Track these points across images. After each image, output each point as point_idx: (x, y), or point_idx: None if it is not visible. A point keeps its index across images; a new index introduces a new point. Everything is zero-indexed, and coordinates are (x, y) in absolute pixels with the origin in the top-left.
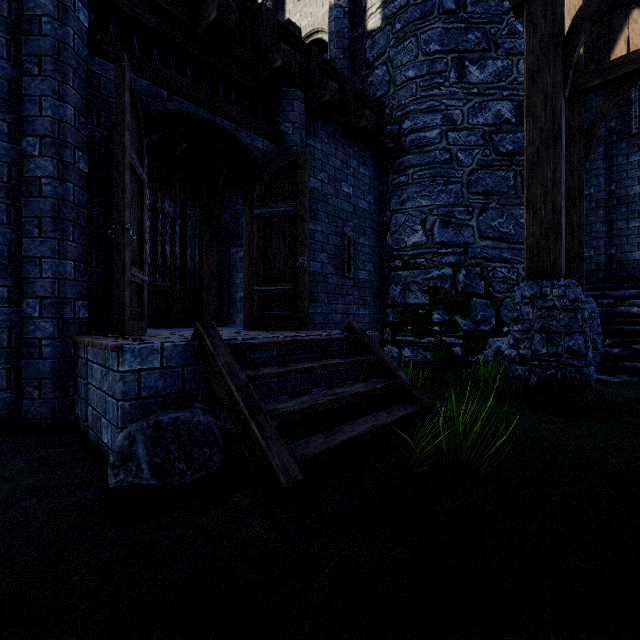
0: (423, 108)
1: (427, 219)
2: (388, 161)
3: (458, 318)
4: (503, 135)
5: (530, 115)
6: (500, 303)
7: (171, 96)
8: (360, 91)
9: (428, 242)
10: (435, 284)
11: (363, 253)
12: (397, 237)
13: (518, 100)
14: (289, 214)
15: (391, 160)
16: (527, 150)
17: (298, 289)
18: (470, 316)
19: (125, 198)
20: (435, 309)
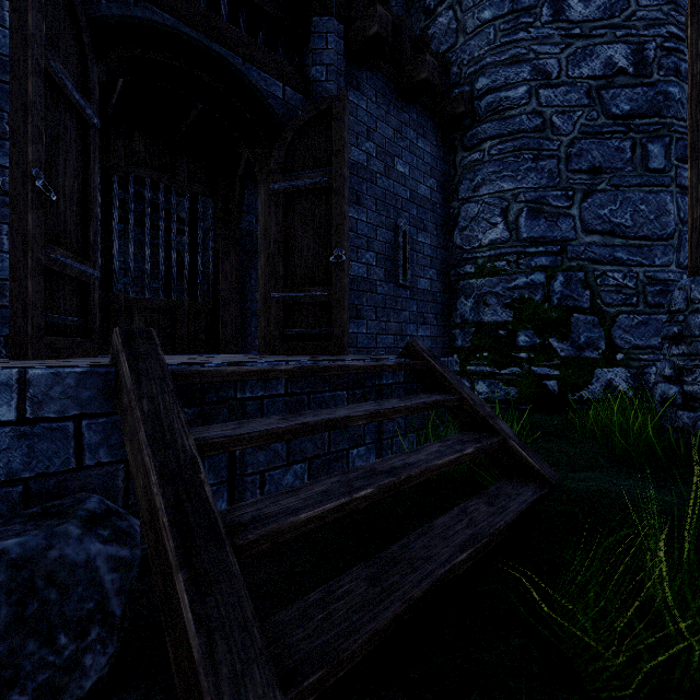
0: (504, 59)
1: (510, 208)
2: (455, 135)
3: (553, 341)
4: (616, 91)
5: (699, 11)
6: (612, 320)
7: (140, 2)
8: (419, 38)
9: (511, 239)
10: (521, 295)
11: (423, 255)
12: (468, 234)
13: (637, 42)
14: (320, 187)
15: (460, 133)
16: (693, 68)
17: (333, 295)
18: (570, 338)
19: (28, 123)
20: (521, 329)
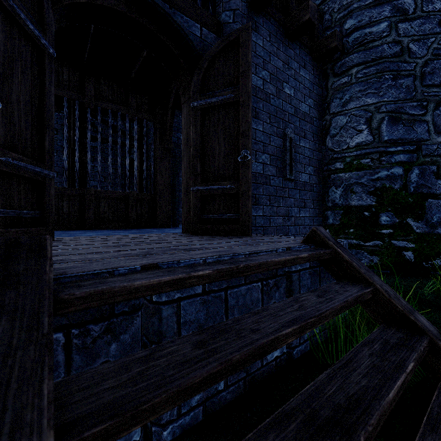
0: (368, 3)
1: (373, 117)
2: (327, 66)
3: (410, 220)
4: None
5: None
6: None
7: None
8: None
9: (374, 141)
10: (383, 185)
11: (303, 156)
12: (338, 139)
13: None
14: (229, 102)
15: (331, 64)
16: None
17: (239, 188)
18: (424, 218)
19: None
20: (383, 211)
